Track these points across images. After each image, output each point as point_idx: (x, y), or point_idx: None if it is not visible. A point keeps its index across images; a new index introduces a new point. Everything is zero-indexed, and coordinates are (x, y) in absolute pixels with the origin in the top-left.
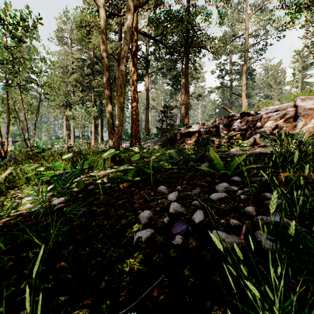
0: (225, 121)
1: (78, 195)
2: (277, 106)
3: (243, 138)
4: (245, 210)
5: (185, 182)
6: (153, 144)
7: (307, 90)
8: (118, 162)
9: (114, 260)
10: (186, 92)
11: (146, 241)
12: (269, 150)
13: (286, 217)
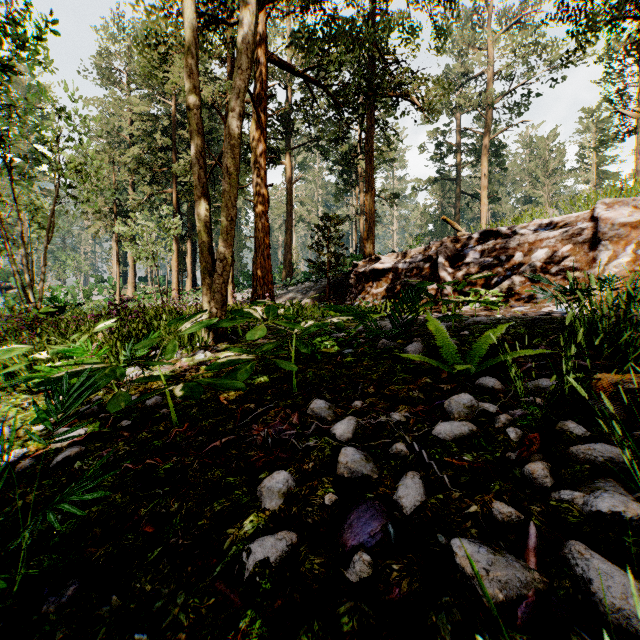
0: (450, 248)
1: (120, 422)
2: (557, 219)
3: (486, 284)
4: (525, 471)
5: (372, 389)
6: (301, 295)
7: (614, 187)
8: (223, 336)
9: (183, 639)
10: (368, 189)
11: (275, 570)
12: (567, 317)
13: (634, 496)
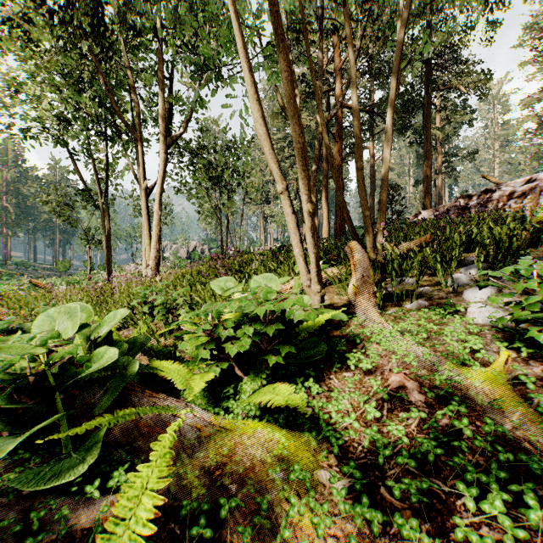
0: (462, 203)
1: None
2: (527, 178)
3: None
4: None
5: None
6: None
7: None
8: None
9: None
10: (425, 161)
11: None
12: None
13: None
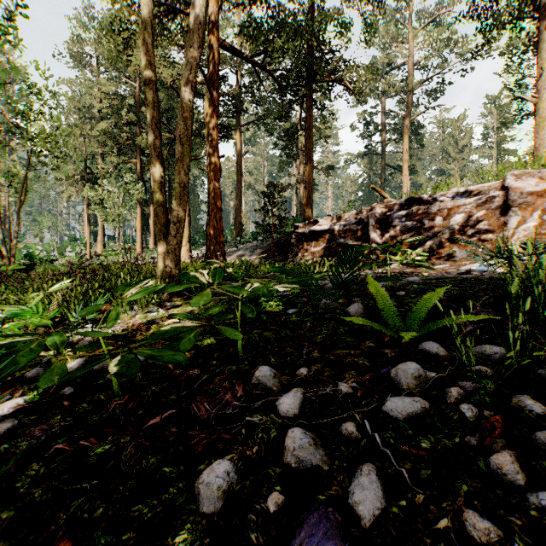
0: (379, 213)
1: (63, 389)
2: (472, 188)
3: (411, 244)
4: (492, 464)
5: (317, 354)
6: (249, 252)
7: (520, 161)
8: (177, 292)
9: None
10: (307, 161)
11: None
12: (512, 285)
13: None
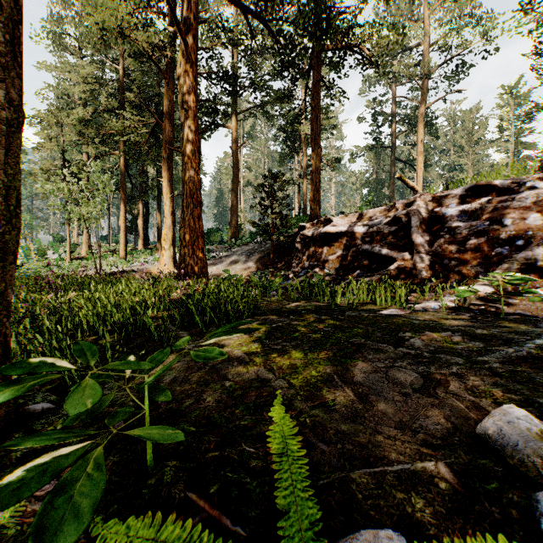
0: (424, 208)
1: None
2: None
3: (482, 256)
4: None
5: None
6: (245, 257)
7: None
8: None
9: None
10: (314, 147)
11: None
12: None
13: None
